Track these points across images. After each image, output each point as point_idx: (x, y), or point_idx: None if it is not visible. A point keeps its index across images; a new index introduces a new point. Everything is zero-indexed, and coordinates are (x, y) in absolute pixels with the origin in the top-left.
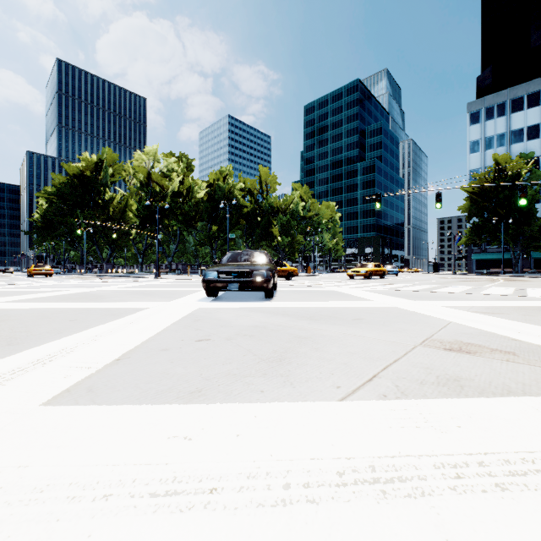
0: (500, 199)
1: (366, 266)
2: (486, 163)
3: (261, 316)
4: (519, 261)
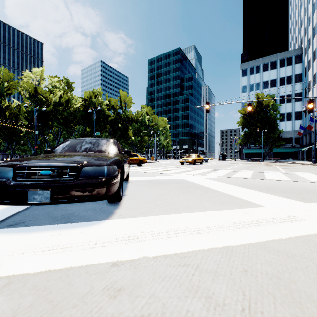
0: (258, 118)
1: (191, 156)
2: (250, 99)
3: None
4: None
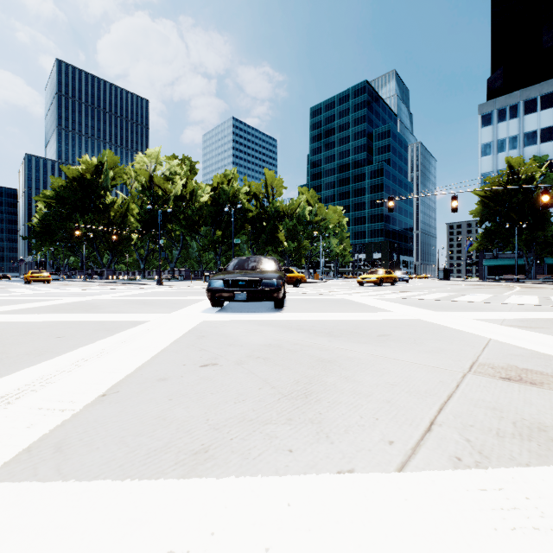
0: (512, 203)
1: (376, 273)
2: (498, 166)
3: (273, 331)
4: (532, 267)
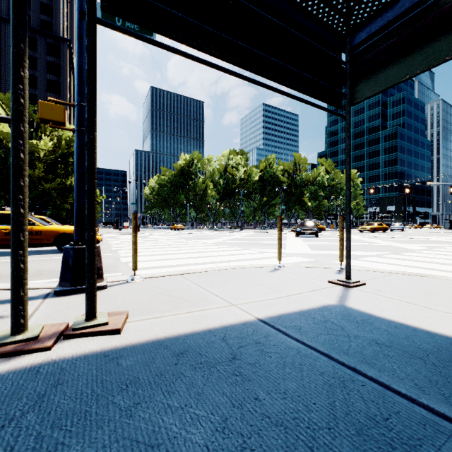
0: None
1: (371, 225)
2: None
3: (319, 240)
4: None
